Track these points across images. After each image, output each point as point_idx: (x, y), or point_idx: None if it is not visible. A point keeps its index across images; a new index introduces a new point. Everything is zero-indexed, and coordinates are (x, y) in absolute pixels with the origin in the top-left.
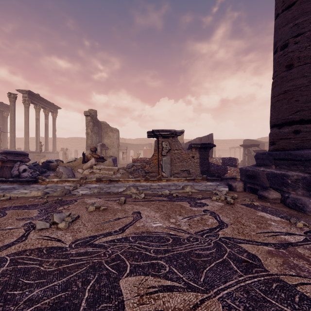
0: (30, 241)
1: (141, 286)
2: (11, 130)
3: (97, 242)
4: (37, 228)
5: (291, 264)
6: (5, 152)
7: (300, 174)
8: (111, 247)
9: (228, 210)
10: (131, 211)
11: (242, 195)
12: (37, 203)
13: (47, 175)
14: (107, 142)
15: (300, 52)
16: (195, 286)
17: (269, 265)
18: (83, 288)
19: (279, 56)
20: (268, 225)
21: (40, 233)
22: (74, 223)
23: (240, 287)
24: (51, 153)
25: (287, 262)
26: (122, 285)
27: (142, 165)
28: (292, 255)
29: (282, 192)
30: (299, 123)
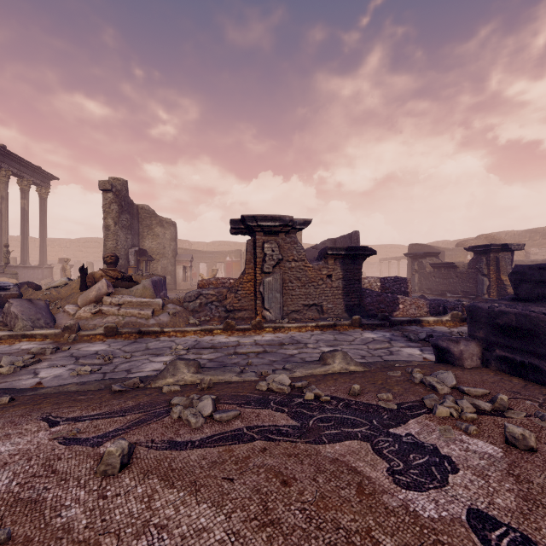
0: None
1: None
2: None
3: None
4: None
5: None
6: None
7: None
8: None
9: None
10: None
11: (500, 387)
12: None
13: None
14: (151, 247)
15: None
16: None
17: None
18: None
19: None
20: None
21: None
22: None
23: None
24: (36, 268)
25: None
26: None
27: (219, 294)
28: None
29: None
30: None
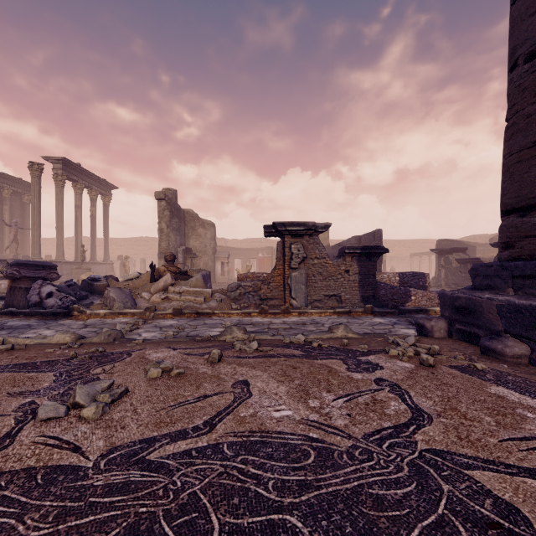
0: (17, 449)
1: None
2: (34, 225)
3: (154, 455)
4: (40, 417)
5: None
6: (17, 263)
7: None
8: (182, 471)
9: (426, 379)
10: (231, 379)
11: (447, 346)
12: (57, 358)
13: (89, 302)
14: (194, 245)
15: None
16: None
17: None
18: None
19: (522, 74)
20: (520, 420)
21: (42, 429)
22: (116, 406)
23: None
24: (101, 264)
25: None
26: None
27: (254, 286)
28: None
29: (532, 343)
30: None
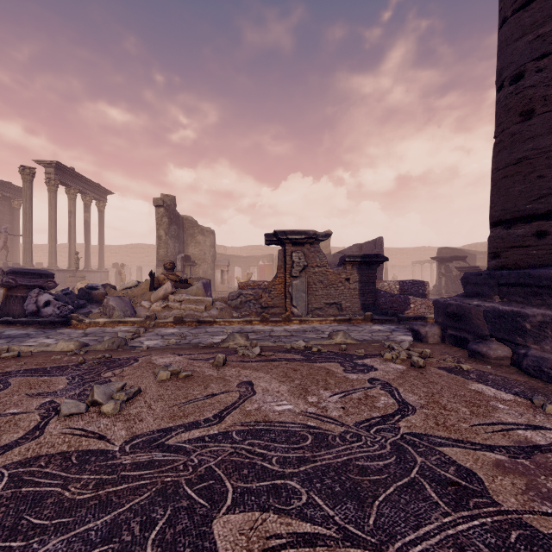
0: (48, 438)
1: (254, 534)
2: (26, 232)
3: (172, 441)
4: (63, 412)
5: (542, 489)
6: (13, 272)
7: (548, 313)
8: (198, 452)
9: (415, 379)
10: (236, 380)
11: (439, 350)
12: (66, 364)
13: (87, 311)
14: (193, 253)
15: (546, 88)
16: (358, 536)
17: (501, 492)
18: (143, 537)
19: (508, 95)
20: (492, 410)
21: (67, 423)
22: (131, 404)
23: (446, 538)
24: (96, 272)
25: (534, 486)
26: (218, 531)
27: (255, 294)
28: (542, 471)
29: (513, 346)
30: (544, 218)
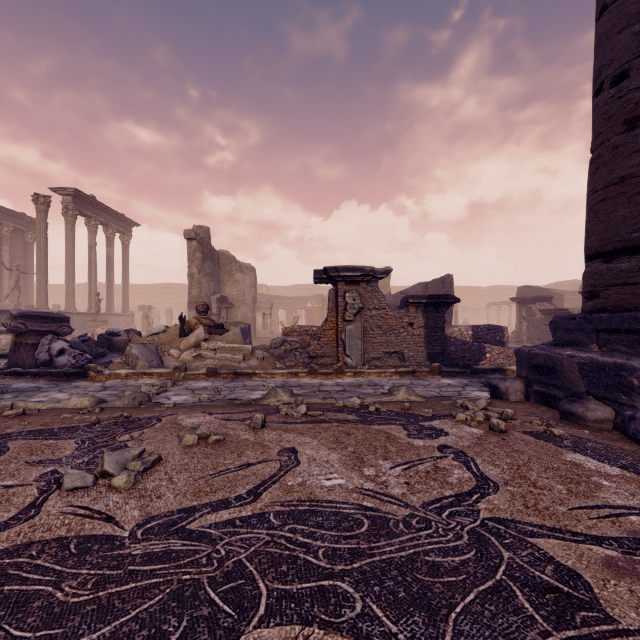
0: (45, 519)
1: None
2: (40, 269)
3: (195, 525)
4: (66, 486)
5: None
6: (23, 315)
7: None
8: (226, 540)
9: (495, 446)
10: (276, 446)
11: (523, 410)
12: (77, 424)
13: (107, 361)
14: (231, 293)
15: None
16: None
17: (616, 603)
18: None
19: (608, 100)
20: (595, 488)
21: (70, 499)
22: (149, 475)
23: None
24: (120, 315)
25: None
26: None
27: (302, 341)
28: None
29: (616, 406)
30: None
